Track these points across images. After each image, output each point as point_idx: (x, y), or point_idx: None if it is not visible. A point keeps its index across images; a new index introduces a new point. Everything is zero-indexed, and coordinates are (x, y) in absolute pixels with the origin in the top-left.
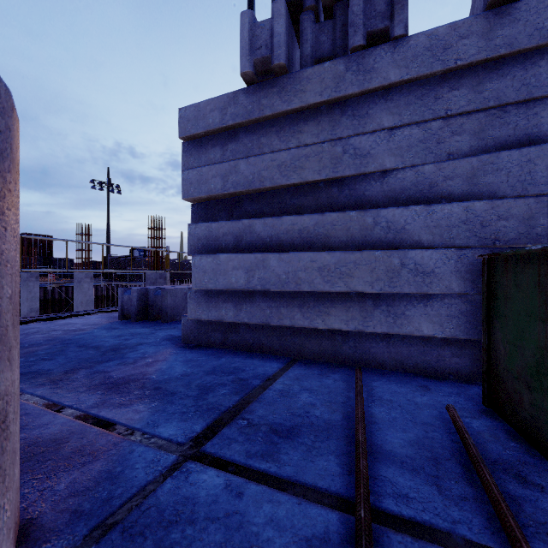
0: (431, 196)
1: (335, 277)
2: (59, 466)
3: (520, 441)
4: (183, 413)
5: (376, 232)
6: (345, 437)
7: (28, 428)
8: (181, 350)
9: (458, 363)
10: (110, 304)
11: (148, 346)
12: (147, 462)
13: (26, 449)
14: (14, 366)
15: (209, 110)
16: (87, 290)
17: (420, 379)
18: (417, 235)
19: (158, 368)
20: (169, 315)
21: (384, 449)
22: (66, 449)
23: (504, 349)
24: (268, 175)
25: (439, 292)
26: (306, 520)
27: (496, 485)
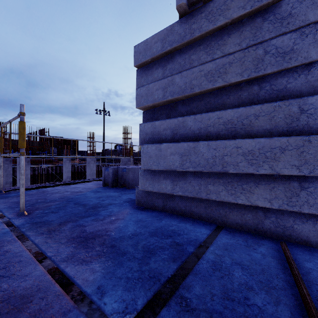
0: None
1: (259, 161)
2: None
3: None
4: (128, 280)
5: (302, 119)
6: None
7: (13, 278)
8: (134, 211)
9: None
10: None
11: (114, 206)
12: None
13: None
14: None
15: (153, 42)
16: (92, 167)
17: None
18: None
19: (117, 226)
20: (131, 184)
21: None
22: (25, 311)
23: None
24: (197, 82)
25: None
26: None
27: None
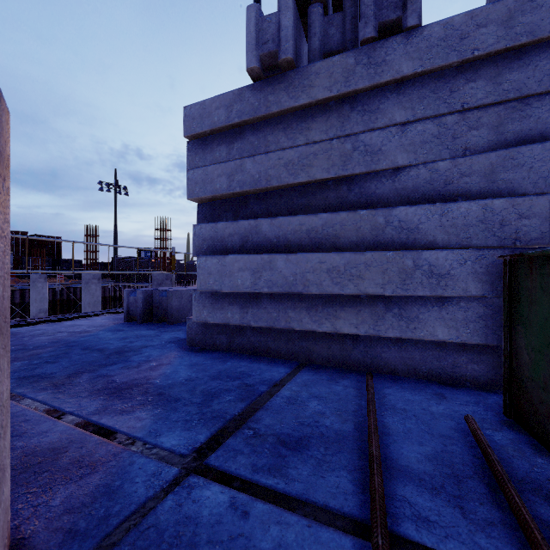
0: (446, 194)
1: (344, 279)
2: (56, 478)
3: (547, 457)
4: (187, 422)
5: (388, 232)
6: (357, 449)
7: (27, 436)
8: (186, 353)
9: (475, 370)
10: (118, 305)
11: (153, 349)
12: (148, 476)
13: (23, 459)
14: (2, 376)
15: (214, 107)
16: (95, 291)
17: (435, 386)
18: (431, 235)
19: (162, 372)
20: (175, 317)
21: (400, 464)
22: (64, 459)
23: (529, 357)
24: (275, 173)
25: (455, 295)
26: (317, 545)
27: (526, 509)
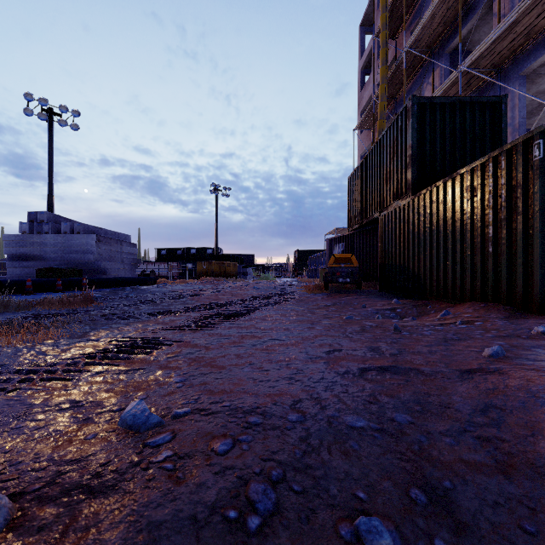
0: (57, 260)
1: None
2: None
3: None
4: None
5: (47, 265)
6: None
7: None
8: None
9: None
10: None
11: None
12: None
13: None
14: None
15: (12, 236)
16: None
17: None
18: (53, 266)
19: None
20: None
21: None
22: None
23: None
24: (27, 252)
25: None
26: None
27: None
